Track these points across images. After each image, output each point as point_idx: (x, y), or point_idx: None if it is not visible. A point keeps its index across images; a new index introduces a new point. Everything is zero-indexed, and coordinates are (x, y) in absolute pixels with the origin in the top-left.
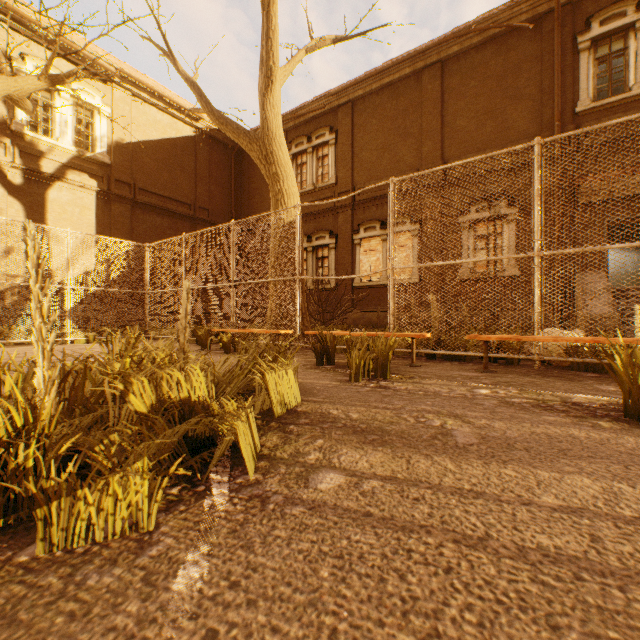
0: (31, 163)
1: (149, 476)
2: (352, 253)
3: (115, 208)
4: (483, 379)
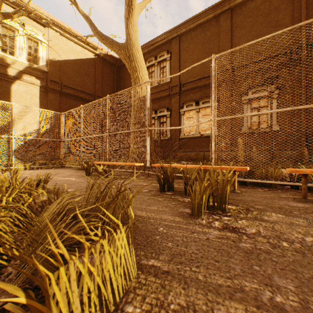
0: (2, 70)
1: None
2: (179, 119)
3: (50, 95)
4: None
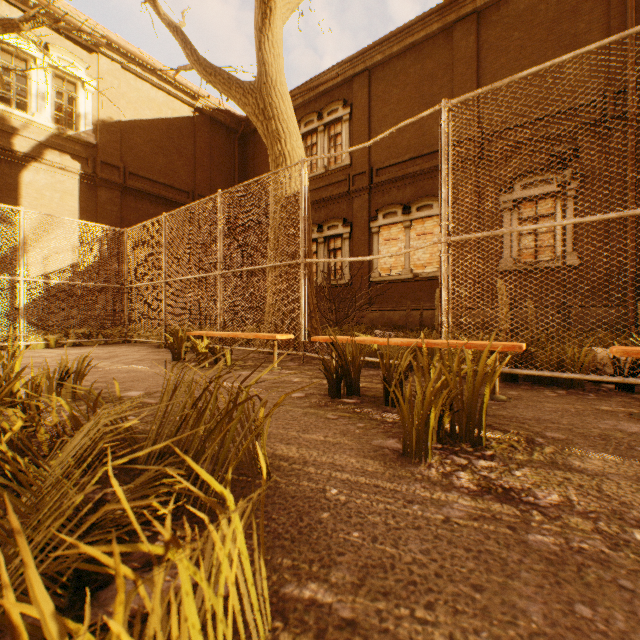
0: (1, 140)
1: None
2: (369, 243)
3: (102, 194)
4: None
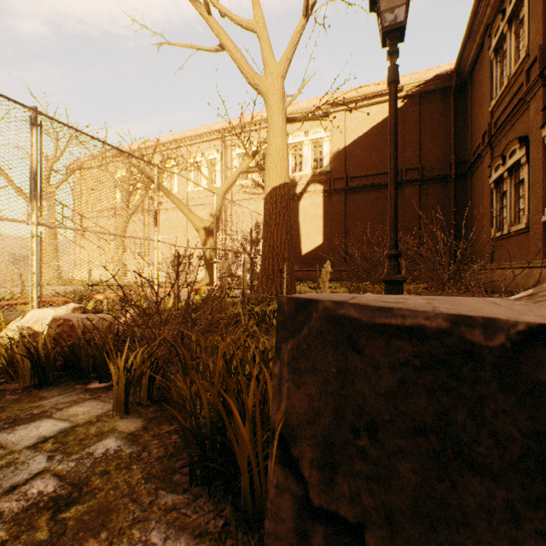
0: (292, 191)
1: None
2: (544, 162)
3: (333, 199)
4: None
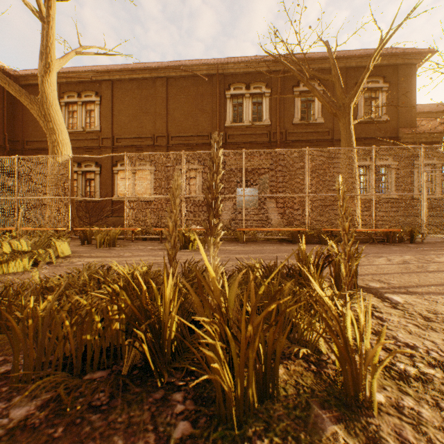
0: None
1: (28, 259)
2: (112, 179)
3: None
4: (156, 245)
